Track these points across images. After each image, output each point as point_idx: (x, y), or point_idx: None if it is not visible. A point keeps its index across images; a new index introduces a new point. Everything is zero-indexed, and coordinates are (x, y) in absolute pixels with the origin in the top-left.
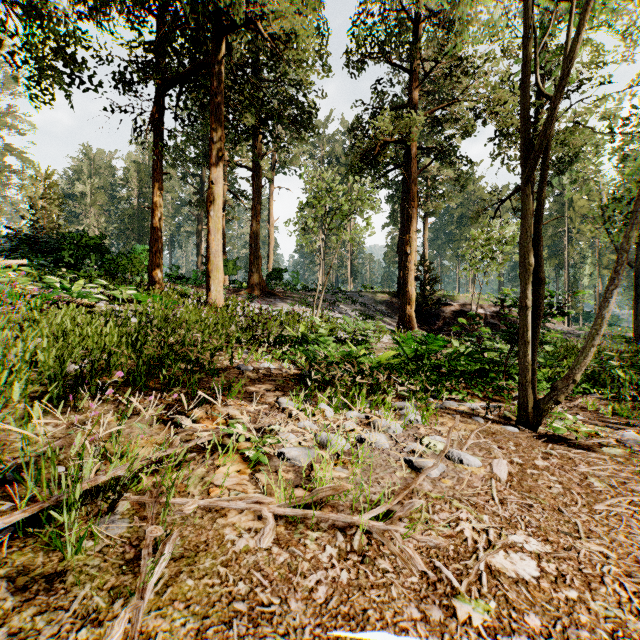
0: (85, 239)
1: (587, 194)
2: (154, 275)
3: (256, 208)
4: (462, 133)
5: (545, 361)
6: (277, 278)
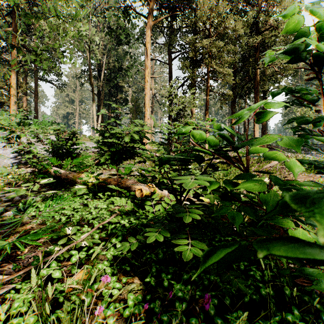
0: None
1: None
2: None
3: None
4: None
5: None
6: None
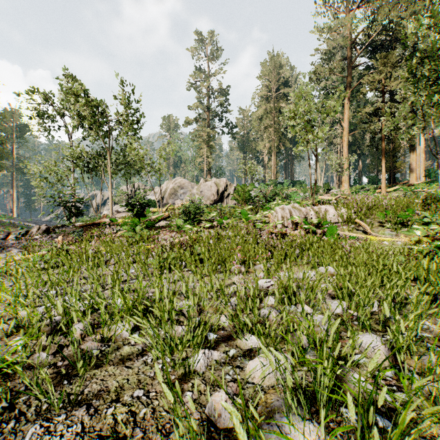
0: None
1: None
2: None
3: None
4: None
5: None
6: None
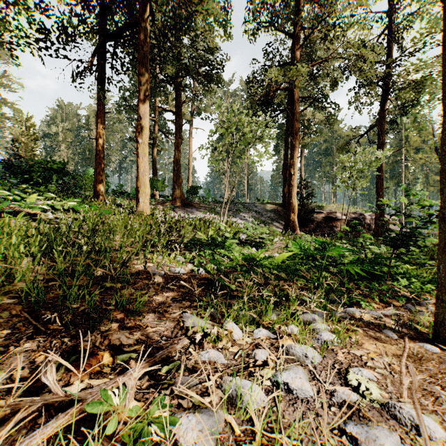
0: (50, 164)
1: (418, 132)
2: (98, 190)
3: (178, 141)
4: (332, 83)
5: (408, 259)
6: (194, 193)
